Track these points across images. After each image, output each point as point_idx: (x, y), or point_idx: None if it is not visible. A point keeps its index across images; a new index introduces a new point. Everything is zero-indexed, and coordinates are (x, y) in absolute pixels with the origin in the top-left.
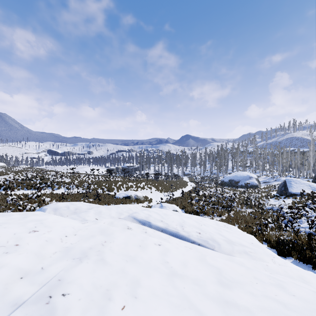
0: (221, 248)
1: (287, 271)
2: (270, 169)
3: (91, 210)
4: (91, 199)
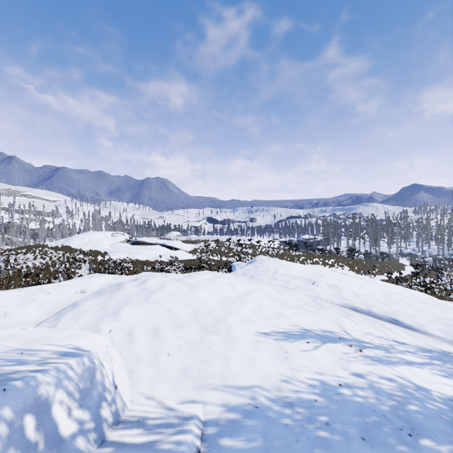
0: None
1: None
2: None
3: None
4: None
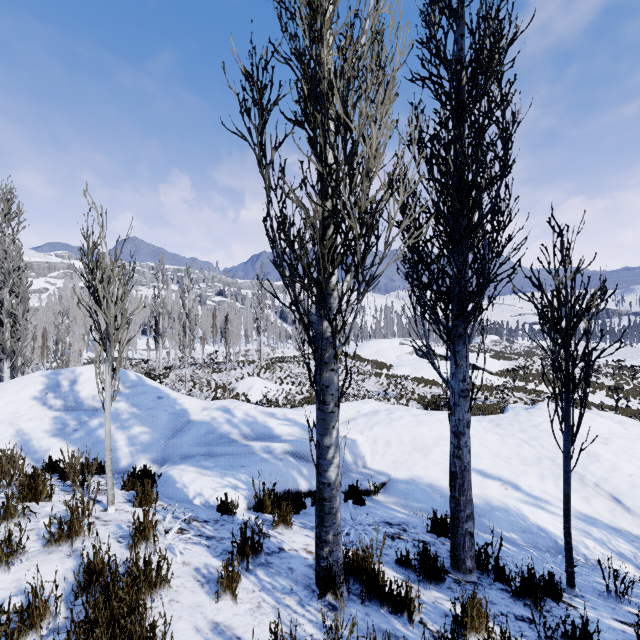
0: None
1: None
2: None
3: (637, 425)
4: None
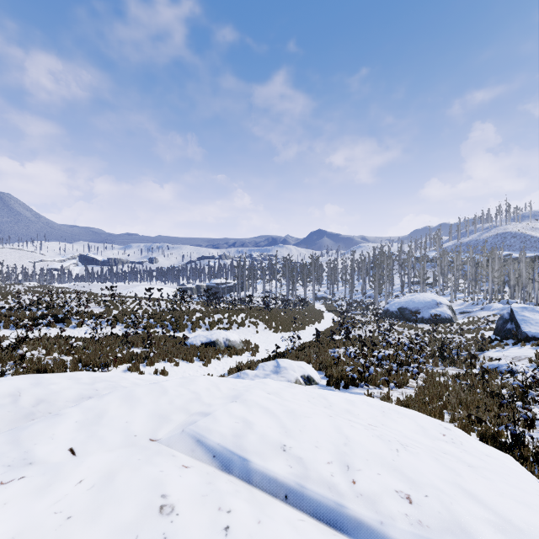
0: None
1: None
2: (469, 288)
3: (75, 408)
4: (137, 348)
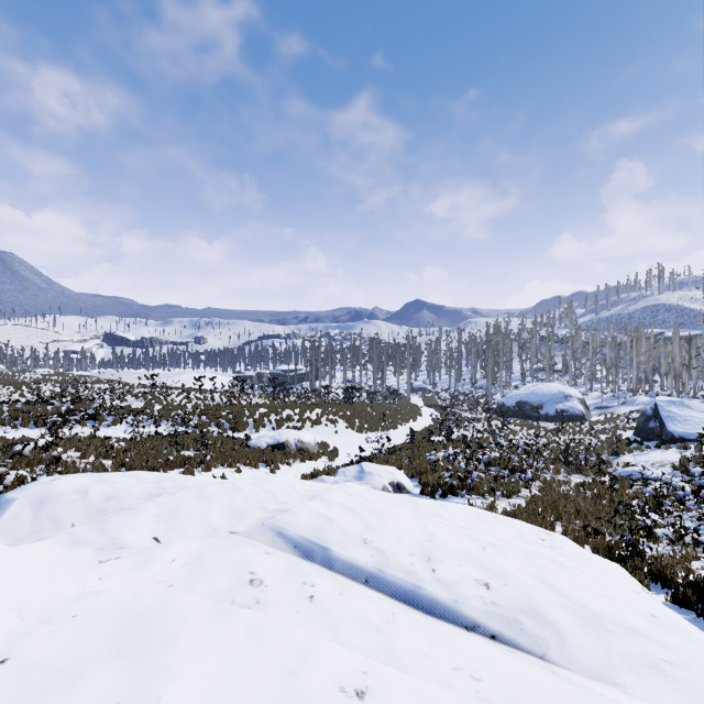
0: (571, 651)
1: None
2: (608, 376)
3: (150, 503)
4: (188, 452)
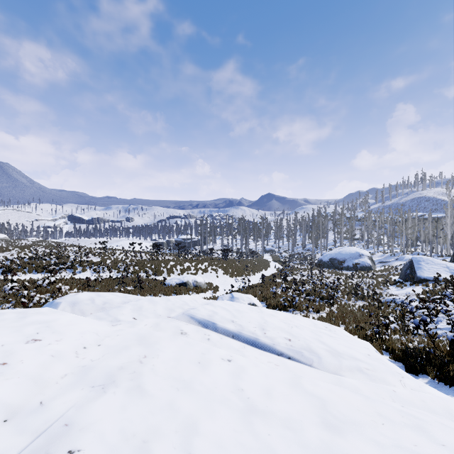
0: (323, 363)
1: (425, 401)
2: (388, 242)
3: (127, 304)
4: (129, 287)
